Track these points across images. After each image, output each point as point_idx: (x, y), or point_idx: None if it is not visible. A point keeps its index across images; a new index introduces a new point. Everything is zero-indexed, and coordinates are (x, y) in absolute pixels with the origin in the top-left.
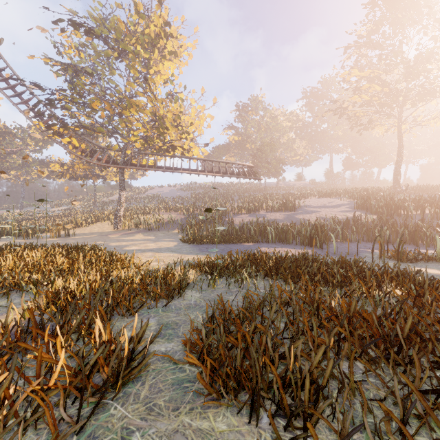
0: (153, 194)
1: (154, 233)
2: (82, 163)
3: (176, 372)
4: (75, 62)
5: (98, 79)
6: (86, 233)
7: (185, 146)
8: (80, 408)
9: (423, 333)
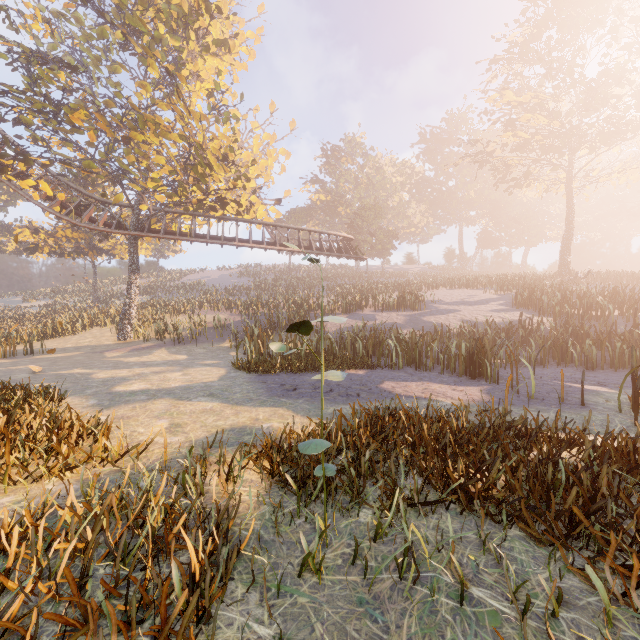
0: (193, 282)
1: (188, 348)
2: (70, 229)
3: None
4: (42, 44)
5: (88, 78)
6: (68, 347)
7: (242, 201)
8: None
9: None
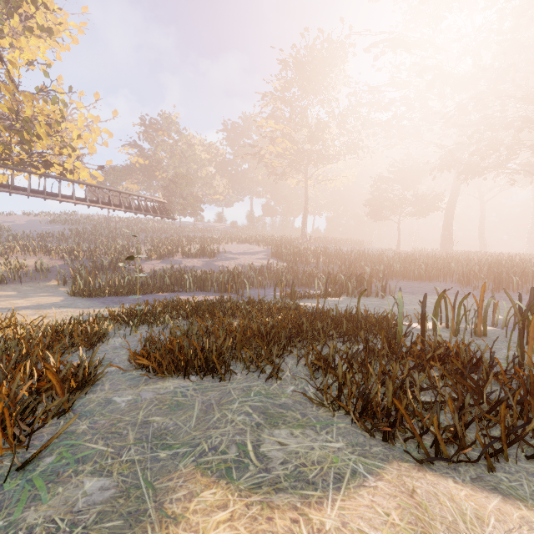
0: None
1: (12, 286)
2: None
3: (127, 377)
4: None
5: None
6: None
7: (66, 164)
8: (69, 393)
9: (277, 329)
